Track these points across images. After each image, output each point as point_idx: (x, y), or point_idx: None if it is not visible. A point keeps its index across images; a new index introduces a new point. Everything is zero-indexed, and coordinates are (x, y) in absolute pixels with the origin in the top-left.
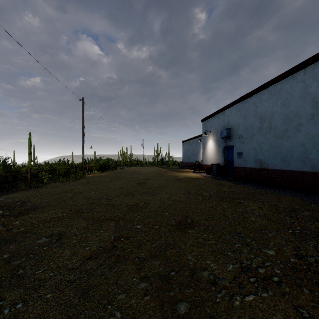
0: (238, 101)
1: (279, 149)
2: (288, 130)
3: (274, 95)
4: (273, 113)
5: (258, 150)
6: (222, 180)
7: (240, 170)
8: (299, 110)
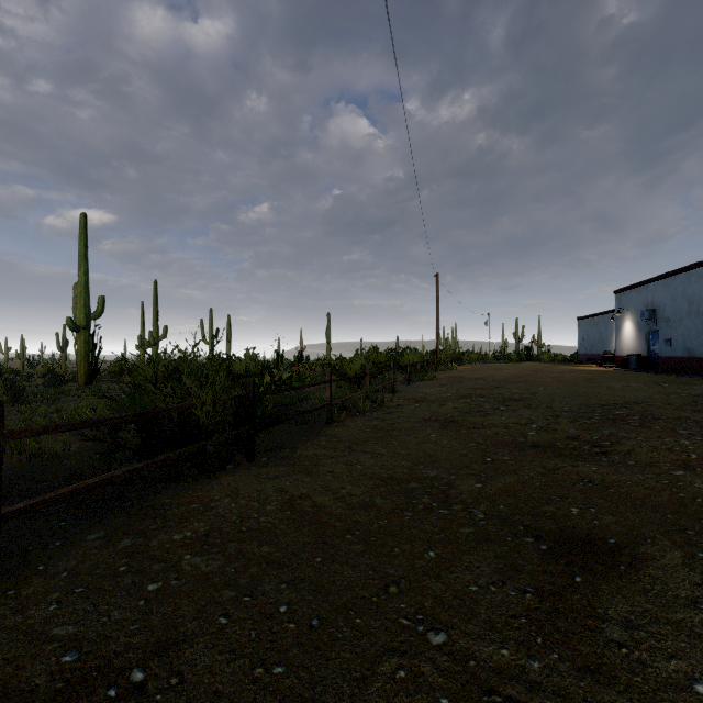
0: (664, 277)
1: None
2: None
3: (702, 279)
4: (701, 297)
5: (686, 337)
6: (638, 371)
7: (667, 361)
8: None
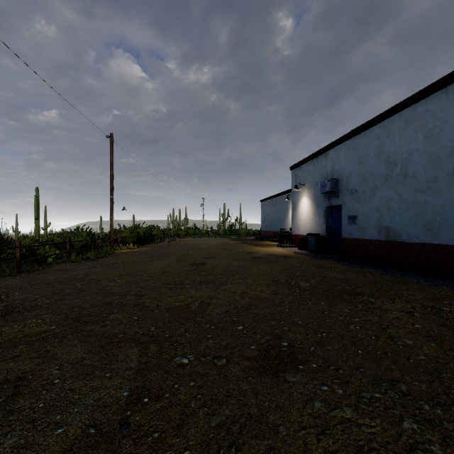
0: (349, 136)
1: (421, 210)
2: (438, 178)
3: (412, 123)
4: (411, 152)
5: (384, 212)
6: (324, 259)
7: (353, 244)
8: None
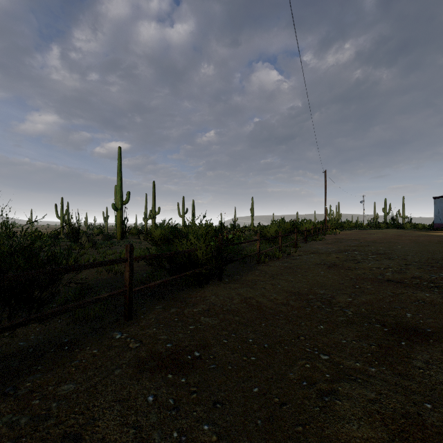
0: None
1: None
2: None
3: None
4: None
5: None
6: None
7: None
8: None
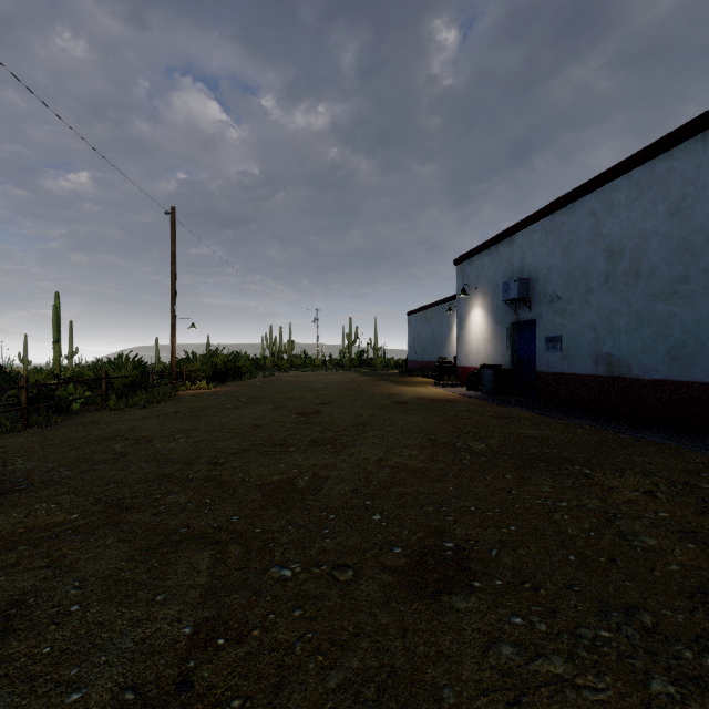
0: (547, 212)
1: (662, 327)
2: (690, 278)
3: (649, 190)
4: (646, 236)
5: (603, 330)
6: (509, 405)
7: (554, 381)
8: None
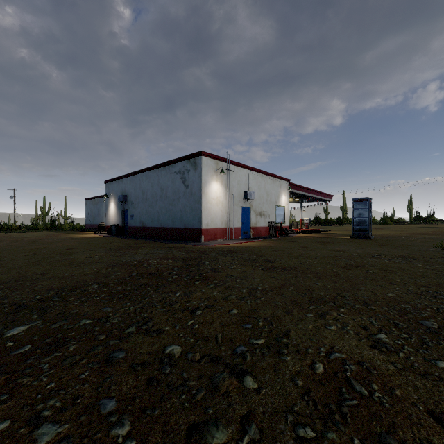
0: (131, 175)
1: (150, 214)
2: (153, 202)
3: (148, 178)
4: (148, 190)
5: (141, 214)
6: (116, 237)
7: (132, 229)
8: (157, 192)
